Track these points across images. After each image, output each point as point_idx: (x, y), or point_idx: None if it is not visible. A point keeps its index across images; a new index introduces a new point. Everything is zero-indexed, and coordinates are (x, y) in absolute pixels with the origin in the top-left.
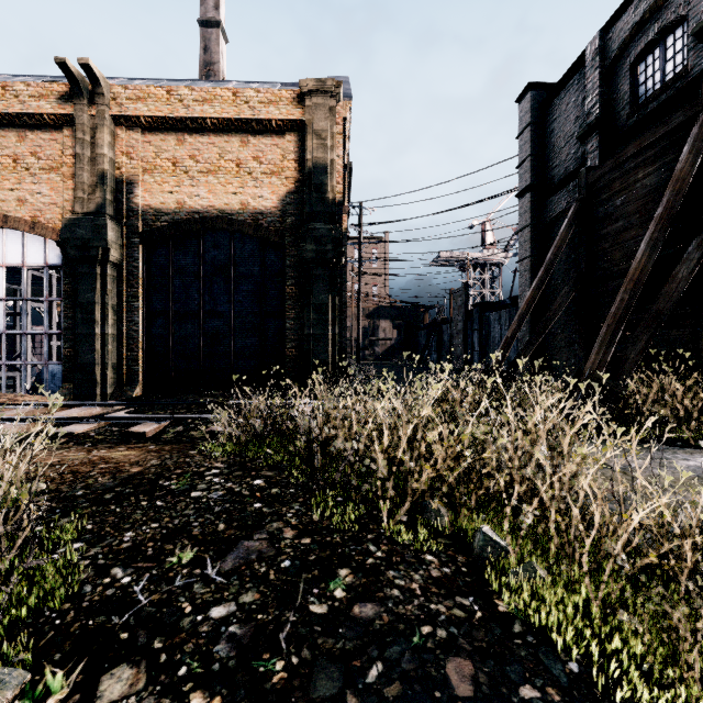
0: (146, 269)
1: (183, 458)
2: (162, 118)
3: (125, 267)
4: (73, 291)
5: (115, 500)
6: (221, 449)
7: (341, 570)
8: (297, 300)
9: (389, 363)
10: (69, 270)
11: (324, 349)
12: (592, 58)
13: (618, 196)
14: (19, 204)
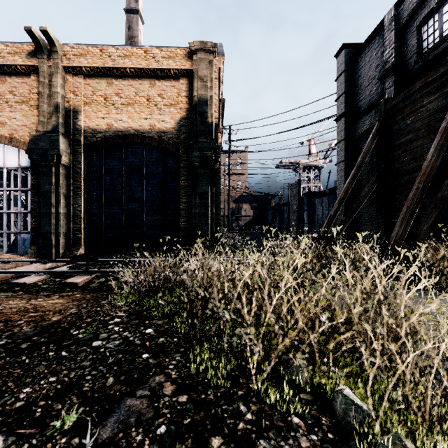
0: (86, 169)
1: (95, 307)
2: (96, 67)
3: (72, 168)
4: (36, 184)
5: (28, 350)
6: (124, 300)
7: (213, 439)
8: (187, 190)
9: (248, 231)
10: (35, 170)
11: (205, 223)
12: (389, 24)
13: (409, 117)
14: (1, 126)
